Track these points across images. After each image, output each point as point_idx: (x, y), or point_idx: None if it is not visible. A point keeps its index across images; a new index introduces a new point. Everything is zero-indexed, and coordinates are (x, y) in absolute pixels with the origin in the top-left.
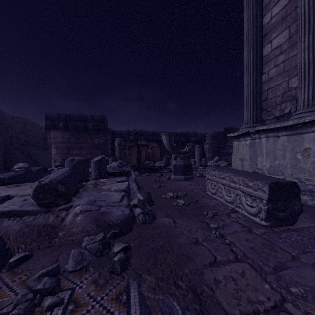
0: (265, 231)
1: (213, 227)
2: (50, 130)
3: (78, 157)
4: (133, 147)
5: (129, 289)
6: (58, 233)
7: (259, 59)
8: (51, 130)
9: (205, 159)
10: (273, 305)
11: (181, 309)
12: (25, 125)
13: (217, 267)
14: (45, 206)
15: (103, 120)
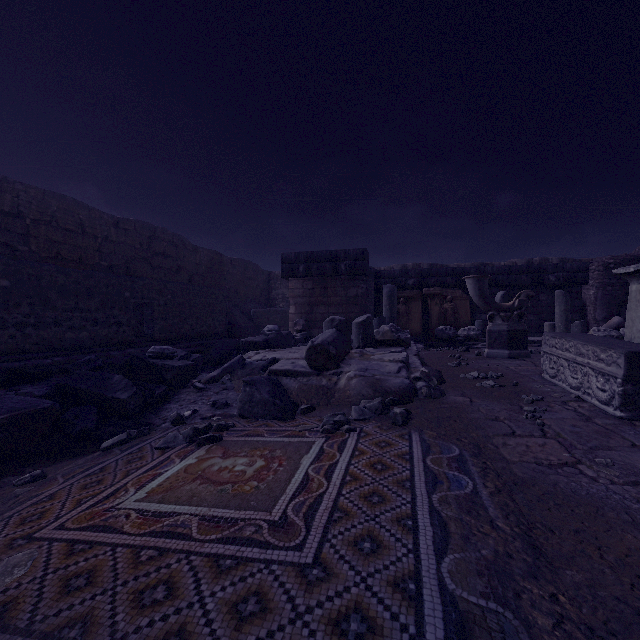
0: (615, 423)
1: (527, 410)
2: (287, 278)
3: (338, 317)
4: (414, 300)
5: (410, 434)
6: (334, 394)
7: None
8: (289, 278)
9: (583, 323)
10: (562, 463)
11: (459, 449)
12: (244, 271)
13: (512, 437)
14: (315, 369)
15: (362, 256)
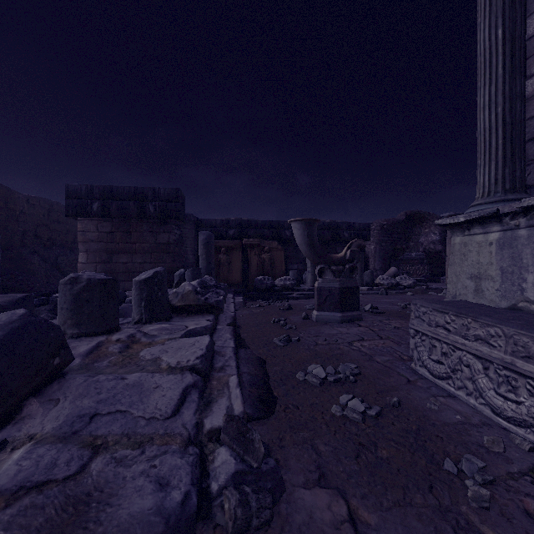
0: None
1: None
2: (75, 217)
3: (92, 274)
4: (235, 250)
5: None
6: None
7: (520, 44)
8: (78, 218)
9: (372, 272)
10: None
11: None
12: (49, 212)
13: None
14: None
15: (175, 197)
